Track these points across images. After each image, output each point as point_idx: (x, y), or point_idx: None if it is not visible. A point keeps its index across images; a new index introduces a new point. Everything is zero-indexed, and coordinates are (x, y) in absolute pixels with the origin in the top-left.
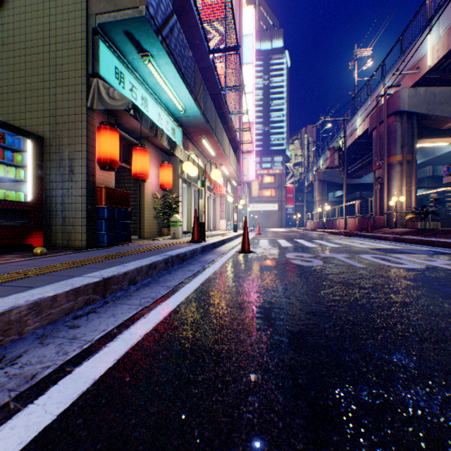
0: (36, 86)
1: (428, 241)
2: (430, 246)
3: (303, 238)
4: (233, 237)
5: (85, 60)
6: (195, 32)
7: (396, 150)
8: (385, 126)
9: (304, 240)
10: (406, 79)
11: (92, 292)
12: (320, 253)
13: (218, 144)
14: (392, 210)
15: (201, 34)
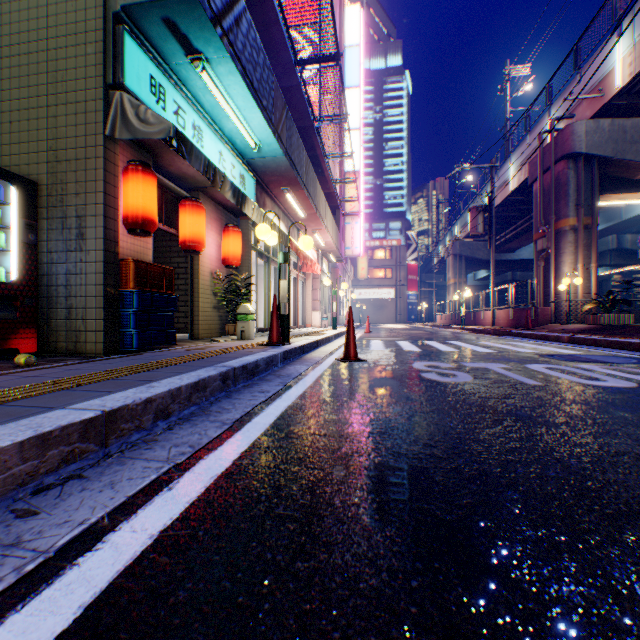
0: (26, 103)
1: (624, 343)
2: (627, 350)
3: (434, 338)
4: (331, 337)
5: (102, 63)
6: (275, 31)
7: (568, 210)
8: (551, 175)
9: (435, 342)
10: (583, 107)
11: (79, 438)
12: (465, 361)
13: (309, 200)
14: (562, 297)
15: (283, 35)
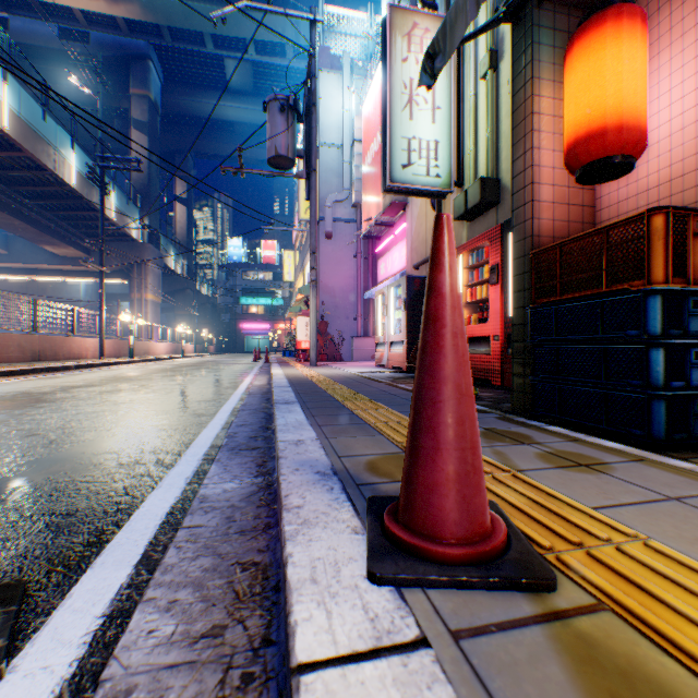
0: None
1: None
2: None
3: None
4: None
5: None
6: None
7: None
8: None
9: None
10: None
11: None
12: None
13: None
14: None
15: None
